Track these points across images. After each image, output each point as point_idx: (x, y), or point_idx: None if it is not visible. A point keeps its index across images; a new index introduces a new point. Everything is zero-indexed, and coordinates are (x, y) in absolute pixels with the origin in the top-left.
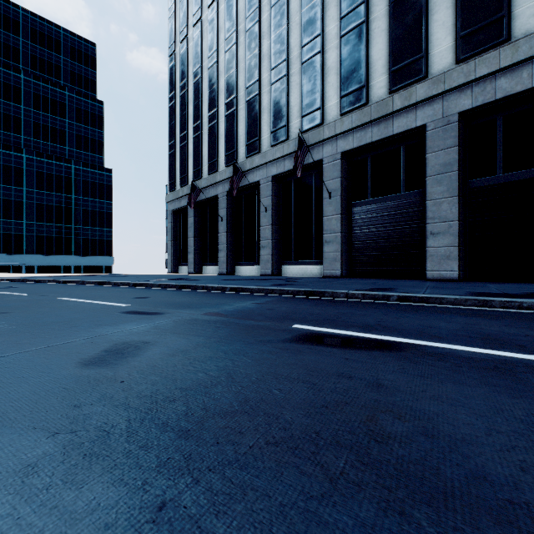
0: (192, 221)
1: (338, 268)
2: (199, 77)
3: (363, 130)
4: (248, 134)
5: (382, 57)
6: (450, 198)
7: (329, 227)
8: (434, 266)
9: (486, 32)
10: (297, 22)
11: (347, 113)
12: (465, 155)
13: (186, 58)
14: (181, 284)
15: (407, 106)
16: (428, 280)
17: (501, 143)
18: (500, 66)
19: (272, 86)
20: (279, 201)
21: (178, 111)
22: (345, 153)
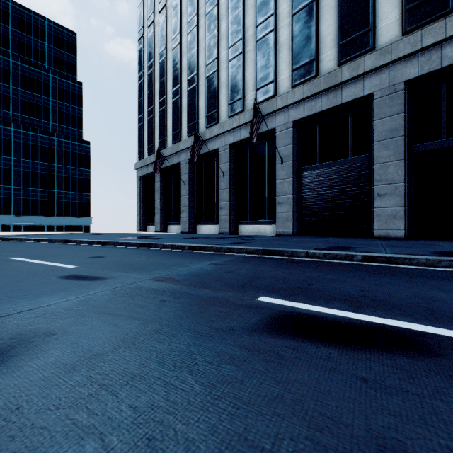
0: (158, 185)
1: (290, 227)
2: (165, 57)
3: (313, 100)
4: (207, 107)
5: (331, 33)
6: (396, 162)
7: (281, 189)
8: (381, 225)
9: (432, 3)
10: (252, 4)
11: (298, 85)
12: (409, 122)
13: (153, 41)
14: (142, 242)
15: (355, 76)
16: (375, 238)
17: (445, 109)
18: (446, 35)
19: (229, 63)
20: (235, 167)
21: (146, 88)
22: (297, 121)
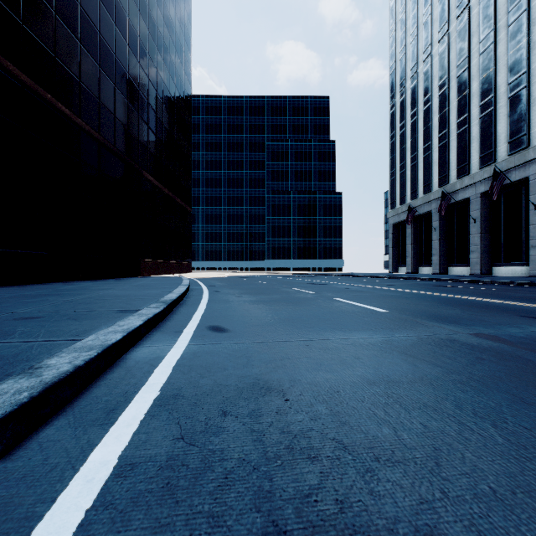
0: (409, 232)
1: None
2: (415, 118)
3: None
4: (458, 161)
5: None
6: None
7: (534, 234)
8: None
9: None
10: (504, 63)
11: None
12: None
13: (404, 105)
14: (401, 276)
15: None
16: None
17: None
18: None
19: (480, 119)
20: (488, 212)
21: (397, 146)
22: None
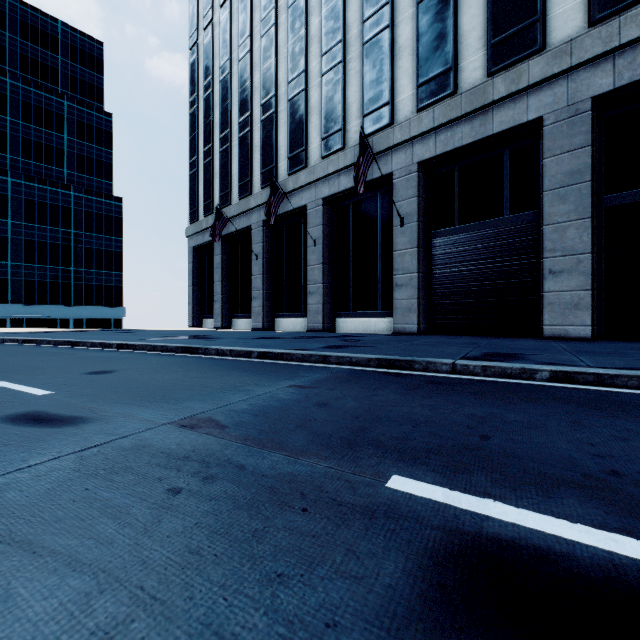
0: (219, 260)
1: (414, 321)
2: (228, 72)
3: (449, 130)
4: (291, 144)
5: (477, 27)
6: (579, 221)
7: (401, 265)
8: (555, 319)
9: None
10: None
11: (427, 108)
12: (599, 160)
13: (211, 49)
14: (185, 345)
15: (515, 92)
16: (546, 339)
17: None
18: None
19: (323, 77)
20: (332, 232)
21: (201, 118)
22: (424, 163)
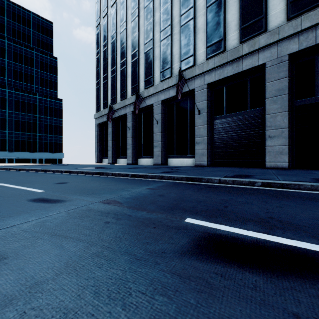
0: (110, 130)
1: (205, 160)
2: (115, 38)
3: (222, 68)
4: (145, 74)
5: (235, 19)
6: (282, 113)
7: (198, 133)
8: (271, 159)
9: None
10: None
11: (211, 58)
12: (292, 84)
13: (107, 27)
14: (97, 171)
15: (252, 51)
16: (267, 168)
17: (318, 74)
18: None
19: (161, 42)
20: (165, 117)
21: (101, 61)
22: (210, 84)
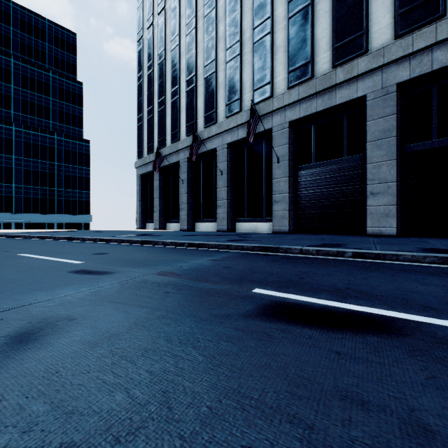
0: (157, 184)
1: (286, 224)
2: (164, 58)
3: (308, 101)
4: (206, 107)
5: (326, 36)
6: (389, 162)
7: (277, 188)
8: (374, 223)
9: (423, 9)
10: (249, 7)
11: (294, 87)
12: (402, 122)
13: (152, 42)
14: (143, 239)
15: (349, 78)
16: (368, 236)
17: (436, 110)
18: (436, 39)
19: (227, 64)
20: (233, 166)
21: (145, 88)
22: (292, 122)
